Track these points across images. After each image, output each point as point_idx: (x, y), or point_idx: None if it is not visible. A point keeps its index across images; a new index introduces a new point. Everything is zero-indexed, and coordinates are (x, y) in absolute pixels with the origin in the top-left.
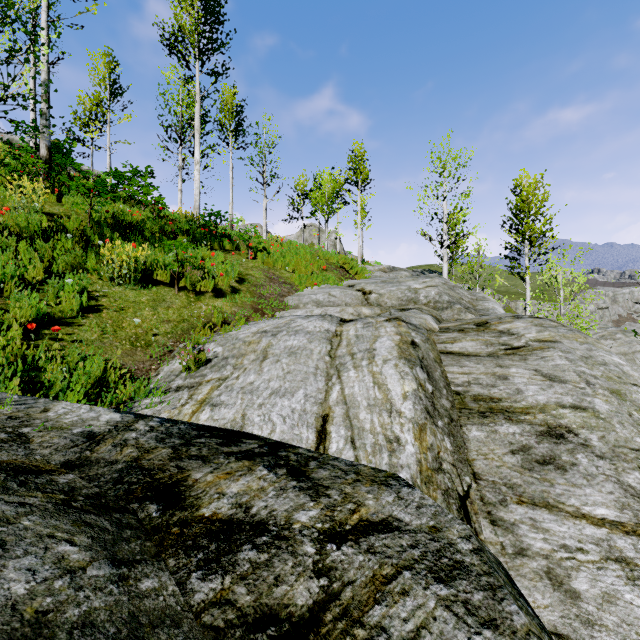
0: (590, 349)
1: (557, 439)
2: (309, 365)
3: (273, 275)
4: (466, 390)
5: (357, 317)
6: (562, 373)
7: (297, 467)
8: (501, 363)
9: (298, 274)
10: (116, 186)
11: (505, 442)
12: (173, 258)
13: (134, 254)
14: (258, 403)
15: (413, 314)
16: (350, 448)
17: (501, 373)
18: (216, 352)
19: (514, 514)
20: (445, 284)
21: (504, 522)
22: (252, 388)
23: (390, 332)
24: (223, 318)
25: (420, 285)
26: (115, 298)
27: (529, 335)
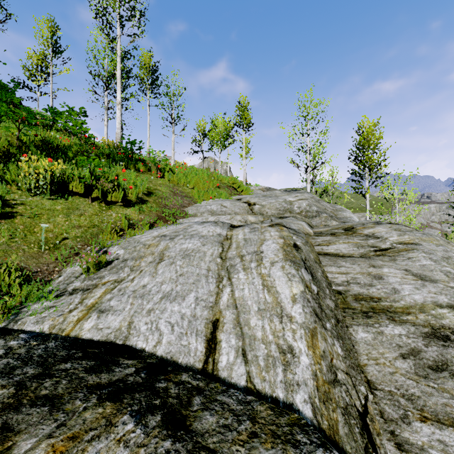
0: (446, 250)
1: (444, 341)
2: (201, 267)
3: (177, 190)
4: (346, 289)
5: (244, 223)
6: (430, 273)
7: (176, 409)
8: (374, 263)
9: (197, 190)
10: (52, 120)
11: (393, 345)
12: (88, 173)
13: (50, 168)
14: (147, 308)
15: (291, 221)
16: (241, 362)
17: (375, 273)
18: (118, 254)
19: (420, 435)
20: (312, 198)
21: (411, 446)
22: (144, 292)
23: (274, 236)
24: (130, 224)
25: (293, 198)
26: (31, 206)
27: (392, 238)
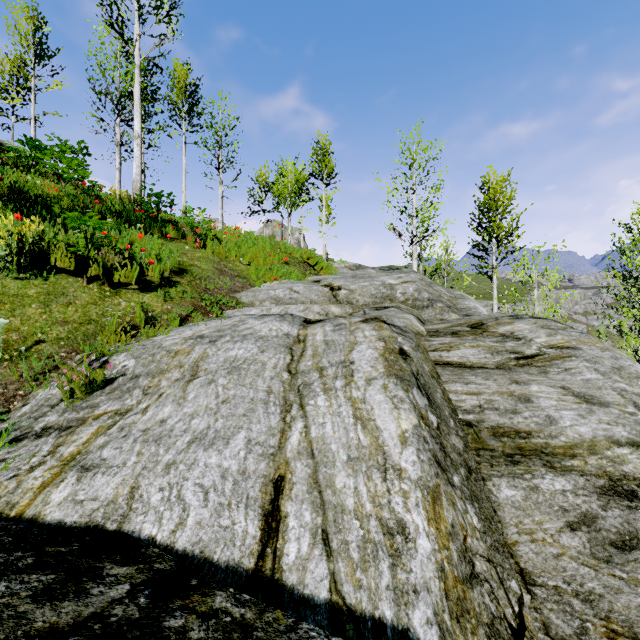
0: (615, 357)
1: (630, 501)
2: (258, 387)
3: (225, 267)
4: (480, 419)
5: (325, 317)
6: (599, 391)
7: None
8: (516, 378)
9: (255, 267)
10: (32, 157)
11: (555, 508)
12: (82, 238)
13: (18, 229)
14: (165, 462)
15: (394, 313)
16: (321, 555)
17: (520, 392)
18: (124, 367)
19: None
20: (422, 280)
21: None
22: (161, 431)
23: (370, 337)
24: (149, 318)
25: (395, 280)
26: None
27: (539, 339)
